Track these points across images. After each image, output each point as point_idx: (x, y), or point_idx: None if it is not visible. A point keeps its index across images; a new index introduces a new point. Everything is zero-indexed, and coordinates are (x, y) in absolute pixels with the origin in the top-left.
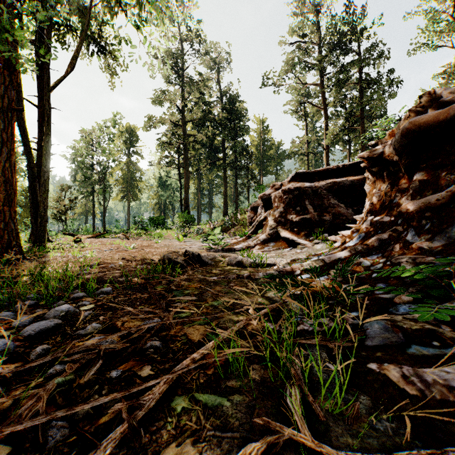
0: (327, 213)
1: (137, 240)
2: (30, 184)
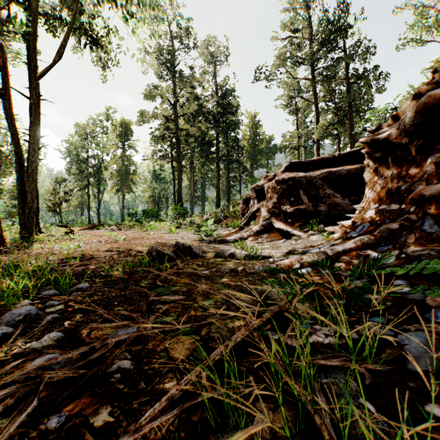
0: (322, 204)
1: (130, 232)
2: (18, 174)
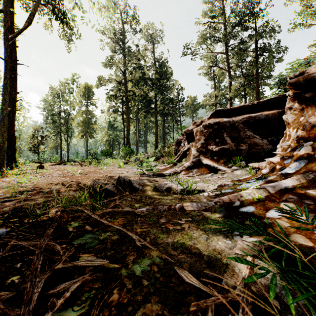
0: (243, 144)
1: (88, 167)
2: None
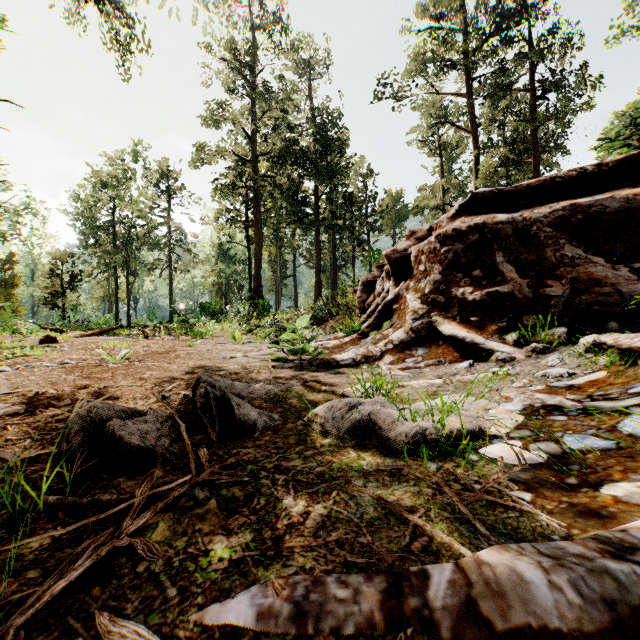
0: (555, 280)
1: (161, 340)
2: None
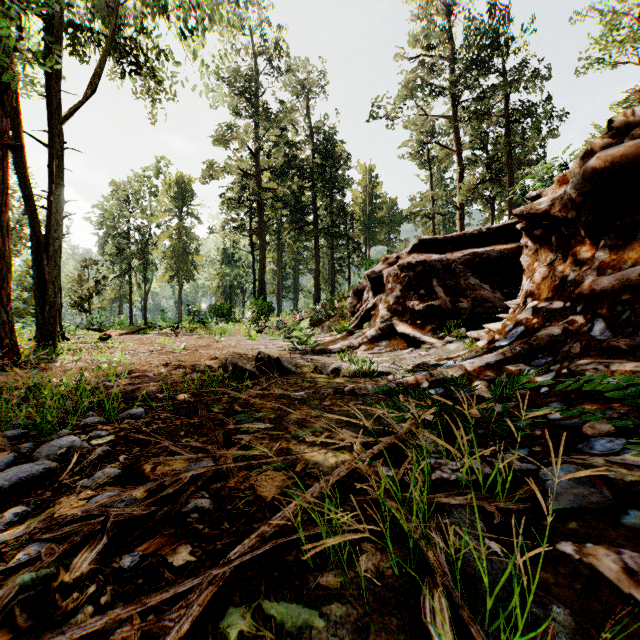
0: (464, 298)
1: (191, 338)
2: (34, 256)
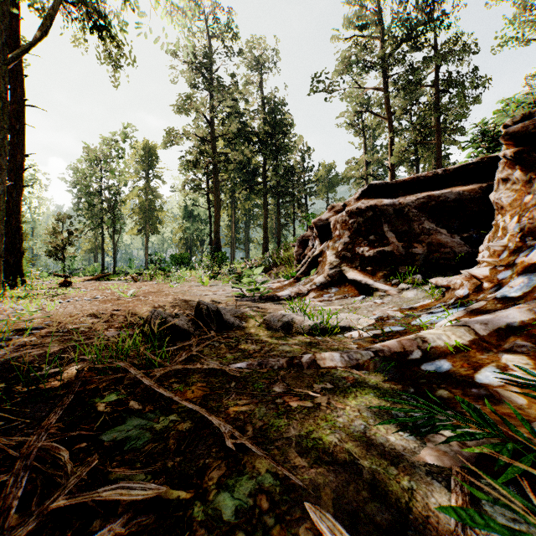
0: (418, 243)
1: (148, 284)
2: None
